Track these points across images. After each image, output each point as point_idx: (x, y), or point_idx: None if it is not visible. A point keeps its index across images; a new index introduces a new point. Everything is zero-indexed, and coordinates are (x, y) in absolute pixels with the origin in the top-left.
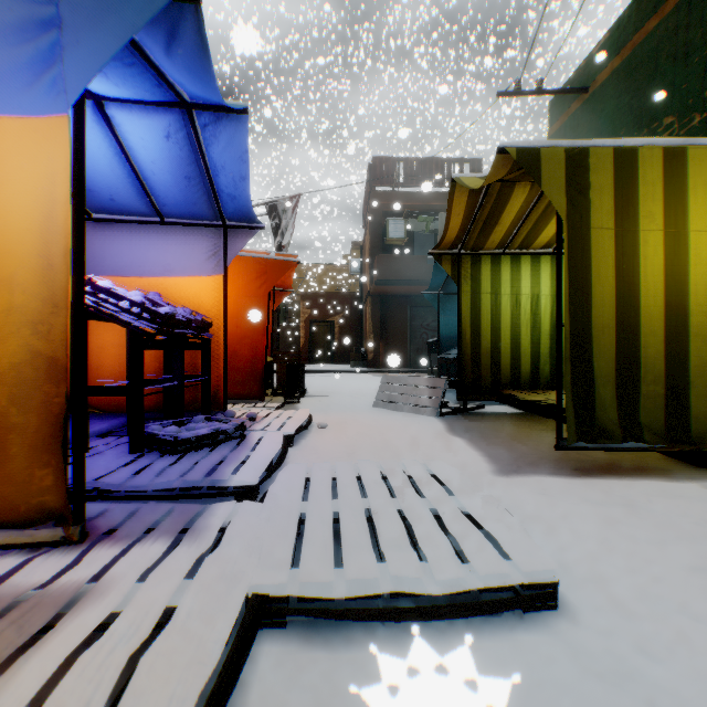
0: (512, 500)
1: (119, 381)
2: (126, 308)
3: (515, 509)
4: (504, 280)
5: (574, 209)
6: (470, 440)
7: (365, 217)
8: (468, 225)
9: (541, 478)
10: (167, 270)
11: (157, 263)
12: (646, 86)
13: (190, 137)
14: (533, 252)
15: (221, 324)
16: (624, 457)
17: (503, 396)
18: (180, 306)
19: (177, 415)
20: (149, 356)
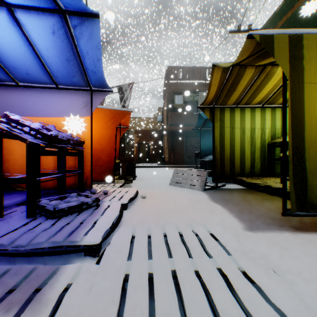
0: (264, 253)
1: (21, 175)
2: (27, 131)
3: (269, 261)
4: (236, 120)
5: (294, 71)
6: (224, 205)
7: (164, 95)
8: (219, 91)
9: (276, 234)
10: (60, 113)
11: (54, 110)
12: (305, 25)
13: (67, 34)
14: (251, 106)
15: (89, 142)
16: (316, 218)
17: (237, 180)
18: (67, 133)
19: (61, 193)
20: (50, 159)
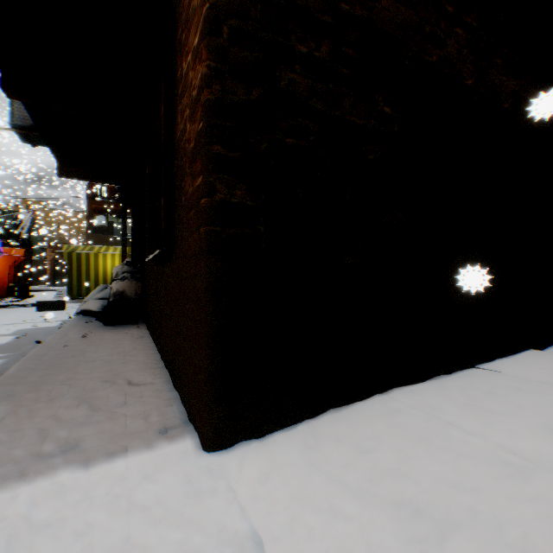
0: None
1: None
2: None
3: None
4: None
5: (71, 261)
6: None
7: None
8: None
9: None
10: None
11: None
12: None
13: None
14: None
15: None
16: None
17: None
18: None
19: None
20: None
